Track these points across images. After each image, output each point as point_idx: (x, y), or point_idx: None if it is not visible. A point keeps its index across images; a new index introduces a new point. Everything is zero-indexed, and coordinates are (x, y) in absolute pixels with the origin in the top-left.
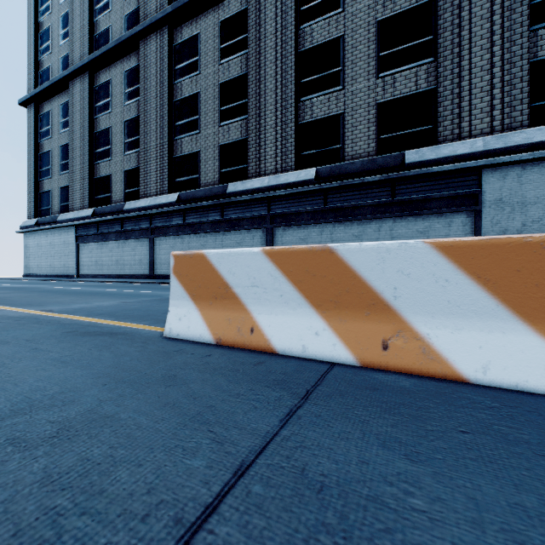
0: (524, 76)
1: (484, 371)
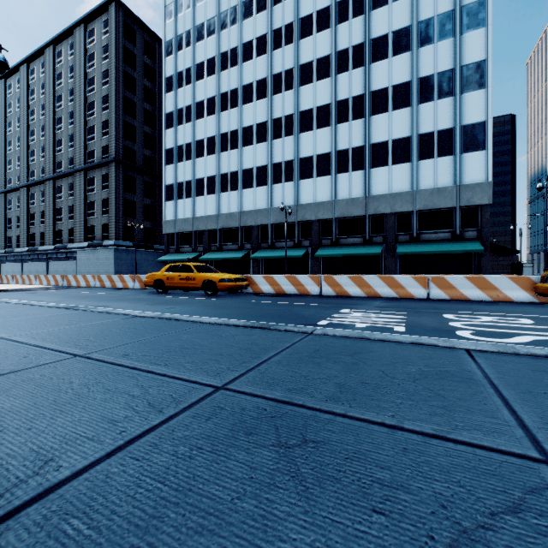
0: (84, 230)
1: None
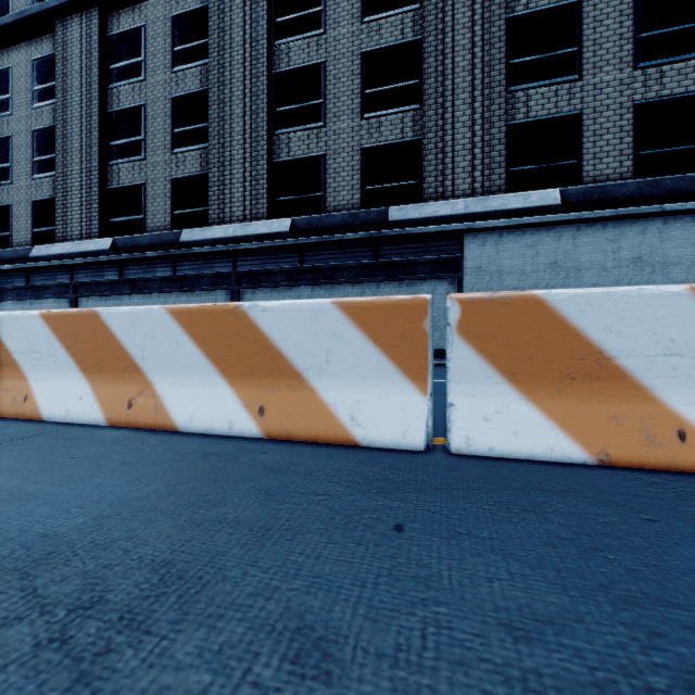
0: (502, 138)
1: (191, 420)
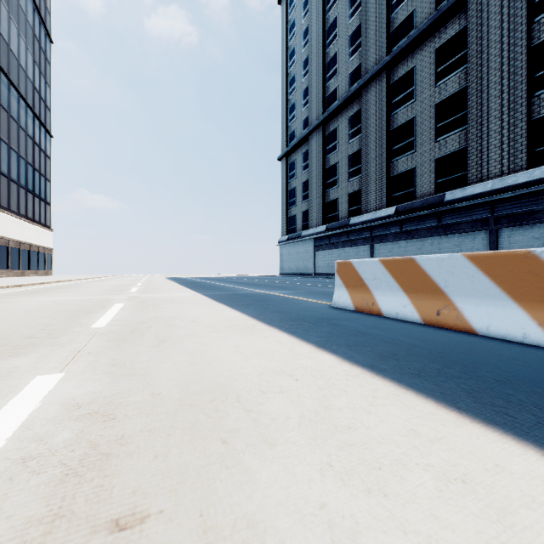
0: None
1: None
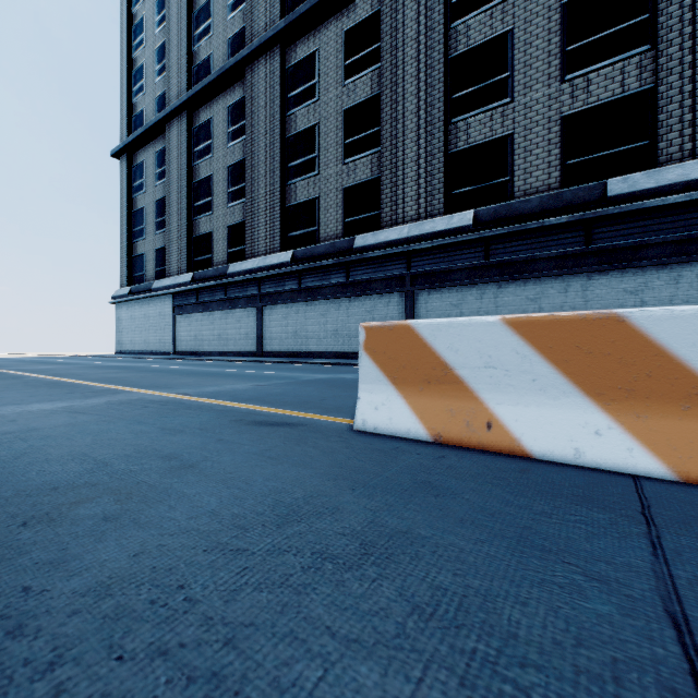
0: None
1: None
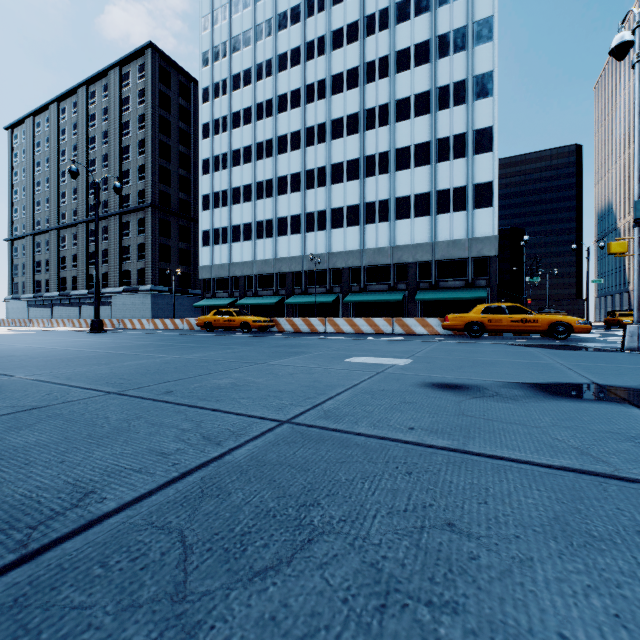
0: (119, 275)
1: None
